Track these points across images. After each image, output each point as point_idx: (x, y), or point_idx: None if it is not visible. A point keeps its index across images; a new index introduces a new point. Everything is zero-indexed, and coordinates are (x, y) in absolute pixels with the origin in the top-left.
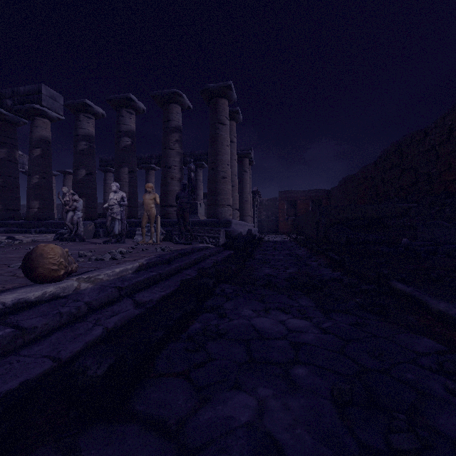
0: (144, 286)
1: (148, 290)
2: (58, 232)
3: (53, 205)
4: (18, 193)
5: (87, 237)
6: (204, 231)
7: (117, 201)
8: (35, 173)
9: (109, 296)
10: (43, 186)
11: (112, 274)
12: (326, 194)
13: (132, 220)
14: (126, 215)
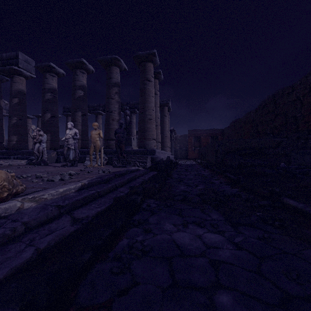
0: (84, 203)
1: (86, 206)
2: (29, 158)
3: (27, 139)
4: (2, 130)
5: (51, 162)
6: (136, 157)
7: (71, 136)
8: (14, 116)
9: (48, 214)
10: (19, 125)
11: (56, 194)
12: (221, 132)
13: (84, 150)
14: (80, 146)
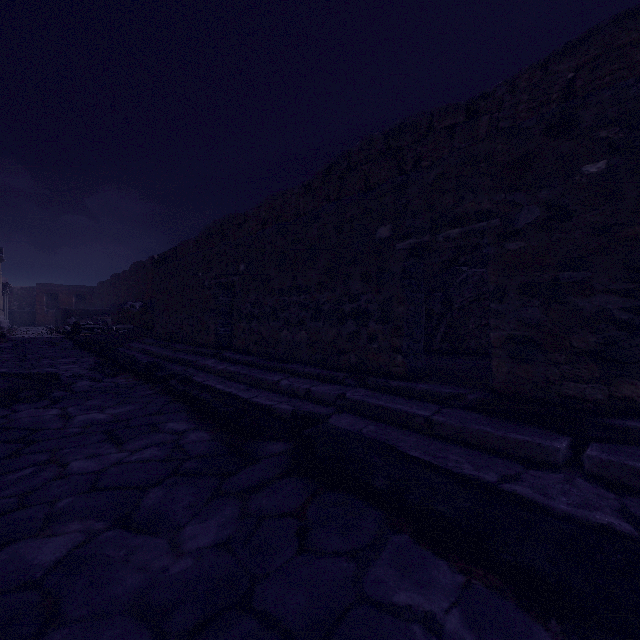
0: None
1: None
2: None
3: None
4: None
5: None
6: None
7: None
8: None
9: None
10: None
11: None
12: (91, 290)
13: None
14: None
